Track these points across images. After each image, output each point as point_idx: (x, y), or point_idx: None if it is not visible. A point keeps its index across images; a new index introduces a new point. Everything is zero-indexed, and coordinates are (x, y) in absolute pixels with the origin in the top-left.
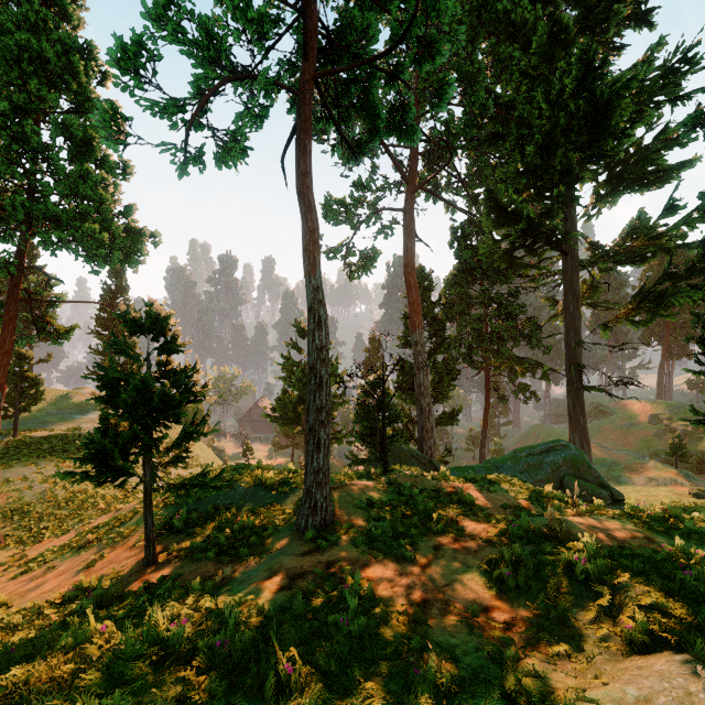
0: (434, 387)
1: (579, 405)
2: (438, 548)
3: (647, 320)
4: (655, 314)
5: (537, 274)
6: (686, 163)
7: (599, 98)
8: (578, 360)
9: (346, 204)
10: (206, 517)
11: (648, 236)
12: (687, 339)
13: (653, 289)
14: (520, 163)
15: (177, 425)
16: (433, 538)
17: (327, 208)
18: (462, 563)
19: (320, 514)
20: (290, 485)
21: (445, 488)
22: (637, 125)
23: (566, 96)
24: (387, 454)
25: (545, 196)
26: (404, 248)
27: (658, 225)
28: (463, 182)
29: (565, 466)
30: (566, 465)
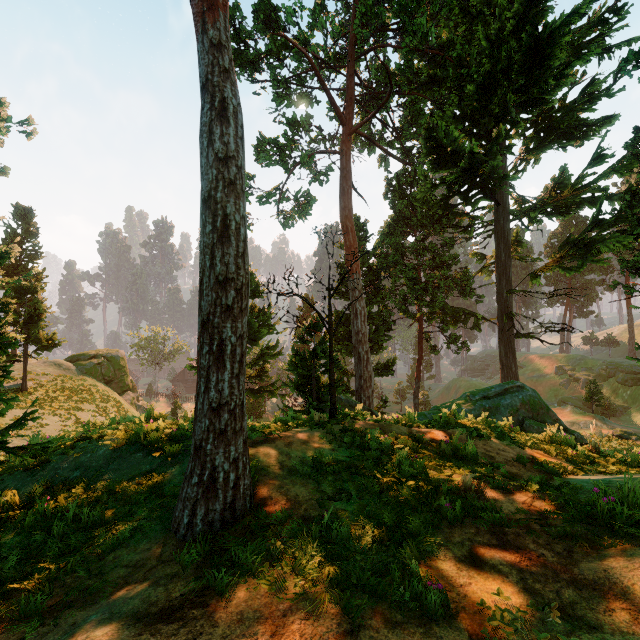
0: (370, 337)
1: (511, 353)
2: (480, 561)
3: (578, 265)
4: (586, 260)
5: (469, 225)
6: (606, 121)
7: (541, 33)
8: (510, 308)
9: (280, 145)
10: (27, 503)
11: (575, 186)
12: (614, 285)
13: (581, 237)
14: (457, 108)
15: (94, 382)
16: (453, 533)
17: (260, 148)
18: (565, 614)
19: (221, 497)
20: (186, 440)
21: (423, 436)
22: (577, 62)
23: (507, 33)
24: (334, 394)
25: (480, 145)
26: (341, 191)
27: (586, 174)
28: (397, 132)
29: (524, 409)
30: (525, 408)
